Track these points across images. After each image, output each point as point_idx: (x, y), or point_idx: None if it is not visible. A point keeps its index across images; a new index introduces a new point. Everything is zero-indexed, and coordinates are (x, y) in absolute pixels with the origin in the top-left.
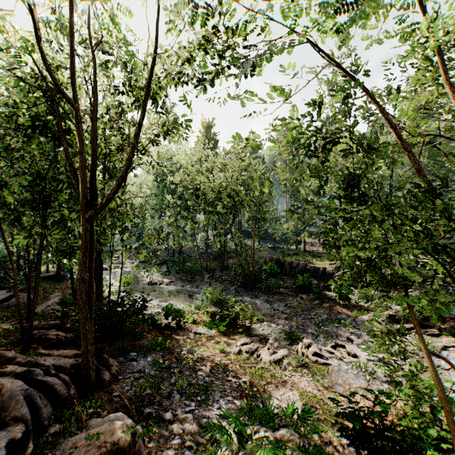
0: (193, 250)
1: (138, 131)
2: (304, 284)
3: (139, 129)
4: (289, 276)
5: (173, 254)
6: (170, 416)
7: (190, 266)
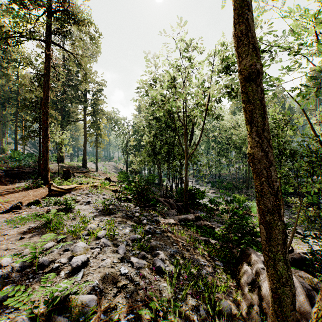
0: (228, 176)
1: (202, 129)
2: (312, 202)
3: (202, 128)
4: (301, 196)
5: (215, 177)
6: (213, 224)
7: (225, 185)
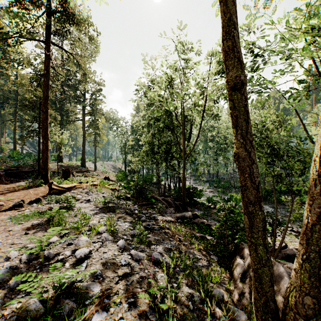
0: (226, 175)
1: (199, 129)
2: None
3: (200, 128)
4: (297, 195)
5: (212, 176)
6: (210, 221)
7: (223, 184)
